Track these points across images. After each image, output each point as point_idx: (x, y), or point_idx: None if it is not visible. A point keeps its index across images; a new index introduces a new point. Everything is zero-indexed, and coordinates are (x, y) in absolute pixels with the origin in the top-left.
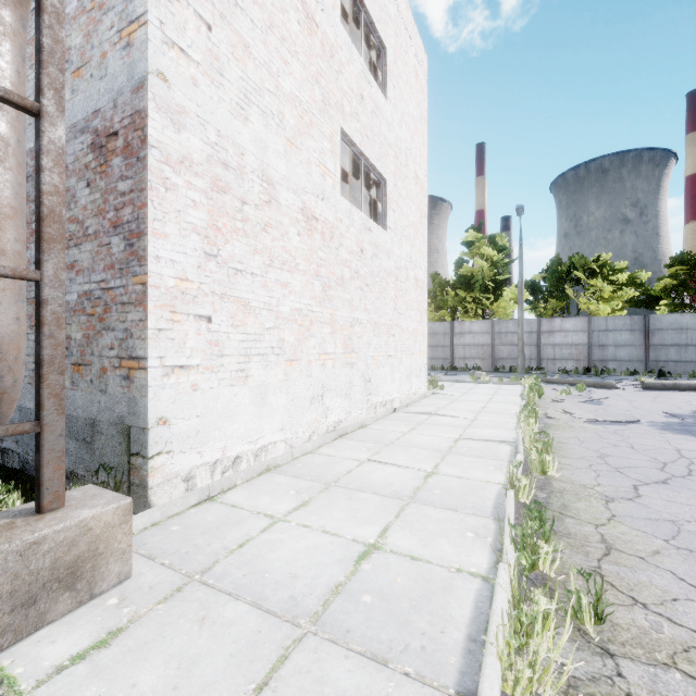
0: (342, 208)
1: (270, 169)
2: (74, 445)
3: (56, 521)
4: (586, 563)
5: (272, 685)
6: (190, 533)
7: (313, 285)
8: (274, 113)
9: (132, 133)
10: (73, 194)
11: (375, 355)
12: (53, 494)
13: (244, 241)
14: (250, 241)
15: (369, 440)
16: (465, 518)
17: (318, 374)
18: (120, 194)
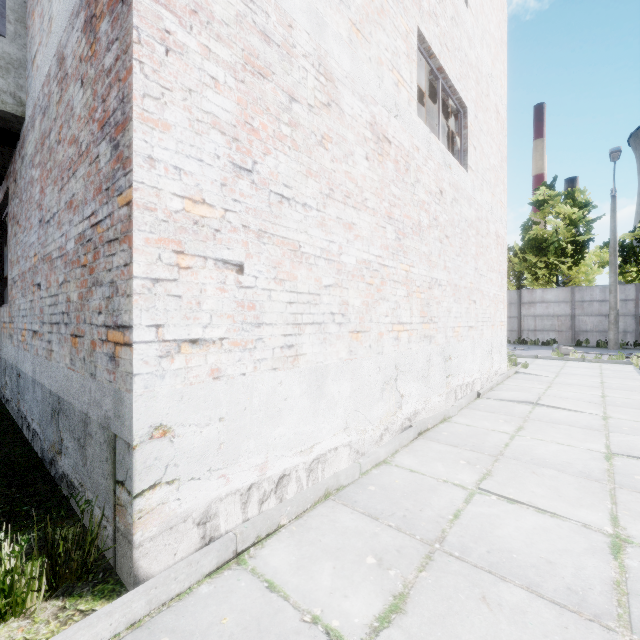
0: (418, 132)
1: (329, 58)
2: (72, 444)
3: None
4: None
5: None
6: None
7: (385, 230)
8: None
9: None
10: (71, 105)
11: (455, 325)
12: None
13: (292, 156)
14: (301, 158)
15: (463, 445)
16: None
17: (390, 351)
18: (106, 73)
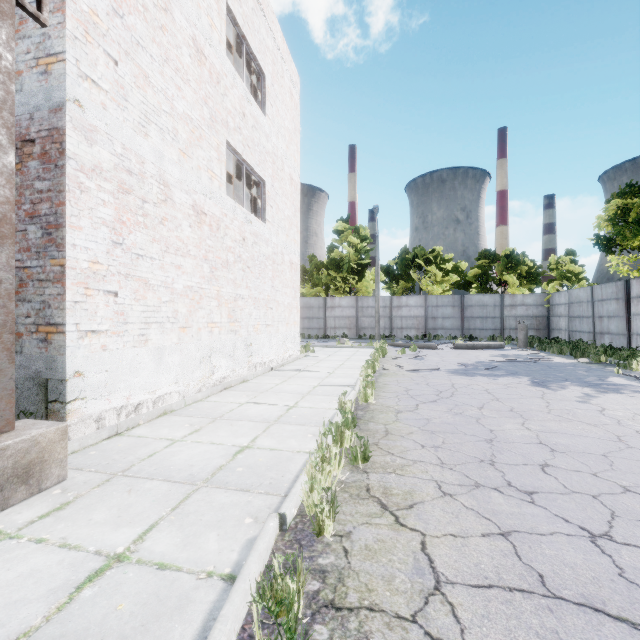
0: (227, 205)
1: (166, 174)
2: None
3: (13, 436)
4: (372, 441)
5: (181, 507)
6: (107, 454)
7: (203, 267)
8: (170, 129)
9: (50, 144)
10: None
11: (255, 324)
12: (6, 421)
13: (144, 232)
14: (150, 232)
15: (249, 390)
16: (309, 428)
17: (206, 339)
18: (37, 191)
